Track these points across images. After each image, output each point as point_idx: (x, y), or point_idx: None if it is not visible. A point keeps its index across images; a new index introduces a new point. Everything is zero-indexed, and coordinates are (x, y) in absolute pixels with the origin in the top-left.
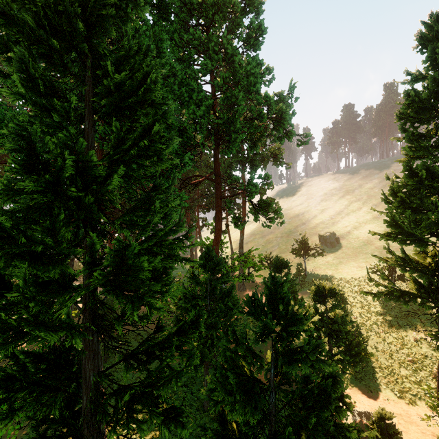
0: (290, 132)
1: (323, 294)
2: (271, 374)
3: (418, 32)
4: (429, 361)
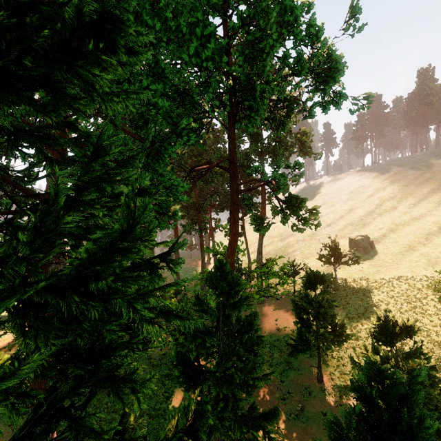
0: (338, 95)
1: (389, 331)
2: None
3: None
4: None
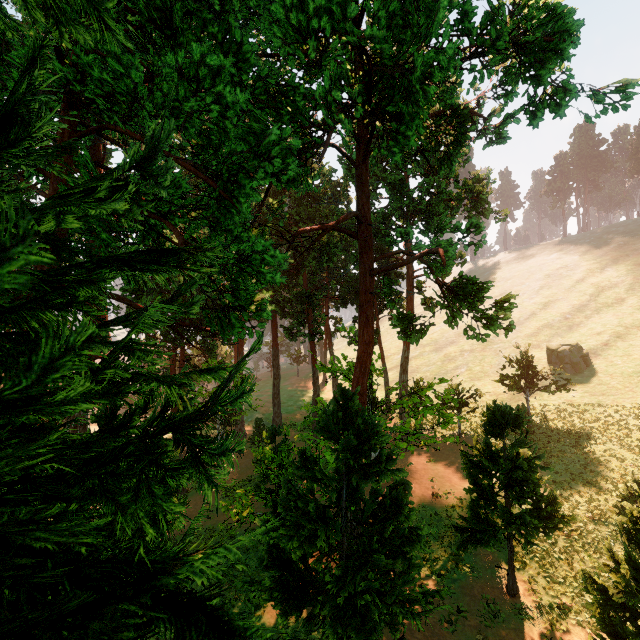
0: (561, 90)
1: None
2: None
3: None
4: None
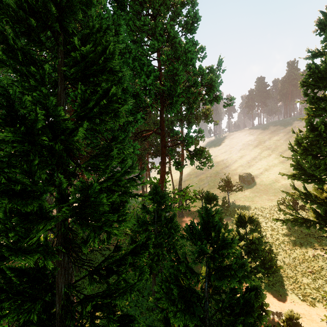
0: (218, 97)
1: (243, 221)
2: (206, 287)
3: (317, 19)
4: (324, 272)
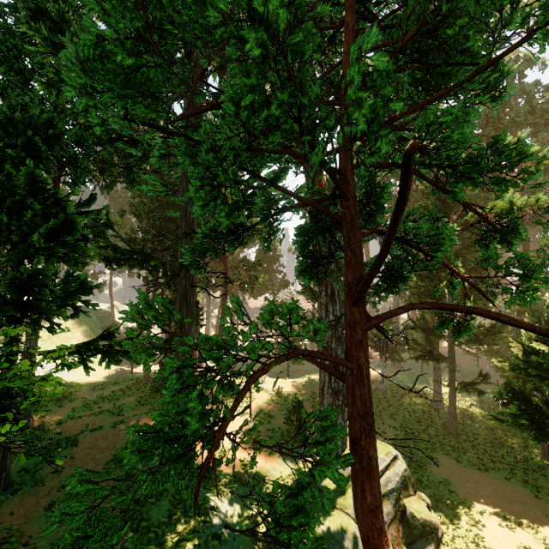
0: None
1: None
2: None
3: None
4: None
